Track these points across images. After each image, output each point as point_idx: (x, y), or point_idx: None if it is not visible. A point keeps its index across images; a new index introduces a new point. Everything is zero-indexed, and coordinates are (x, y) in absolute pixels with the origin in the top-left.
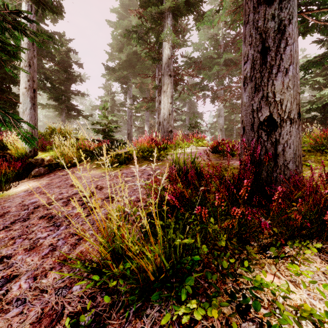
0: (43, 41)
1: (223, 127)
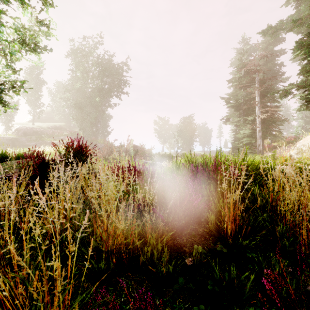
0: None
1: None
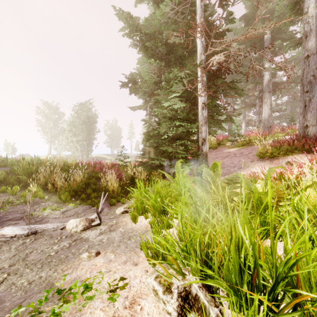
0: None
1: None
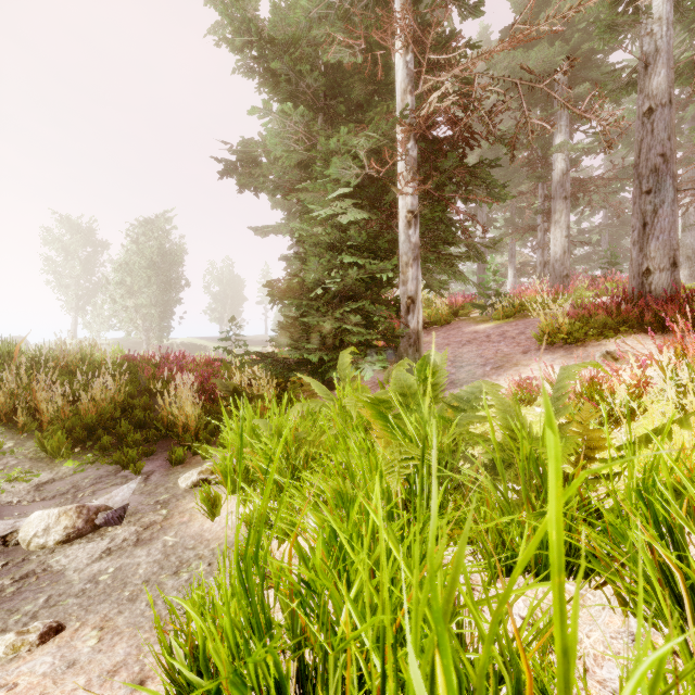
0: None
1: (694, 251)
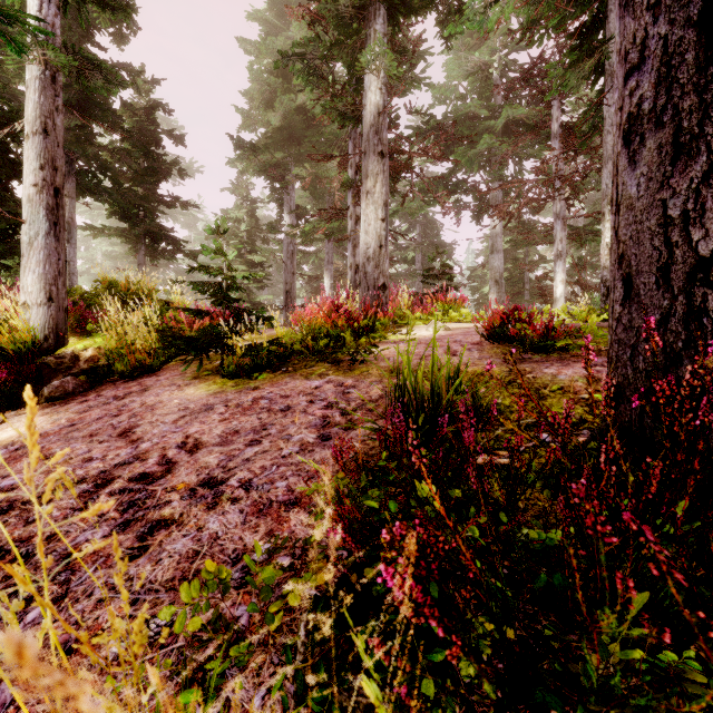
0: (79, 75)
1: (501, 276)
